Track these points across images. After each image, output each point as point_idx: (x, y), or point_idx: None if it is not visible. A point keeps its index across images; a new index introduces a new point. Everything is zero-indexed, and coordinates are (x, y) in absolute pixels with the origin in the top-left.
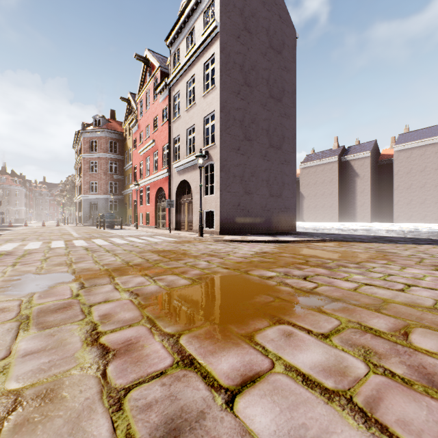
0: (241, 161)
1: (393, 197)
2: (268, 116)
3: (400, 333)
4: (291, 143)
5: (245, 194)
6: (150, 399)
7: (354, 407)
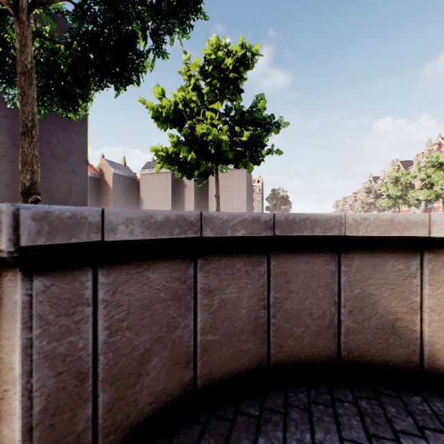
0: (8, 167)
1: (209, 206)
2: (49, 128)
3: None
4: (81, 156)
5: (15, 199)
6: None
7: None
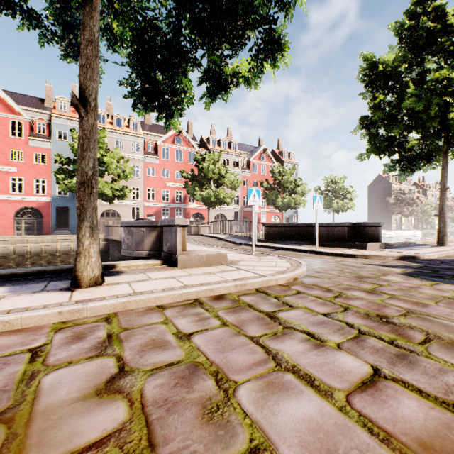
0: None
1: None
2: None
3: (100, 448)
4: None
5: None
6: (448, 375)
7: (278, 361)
